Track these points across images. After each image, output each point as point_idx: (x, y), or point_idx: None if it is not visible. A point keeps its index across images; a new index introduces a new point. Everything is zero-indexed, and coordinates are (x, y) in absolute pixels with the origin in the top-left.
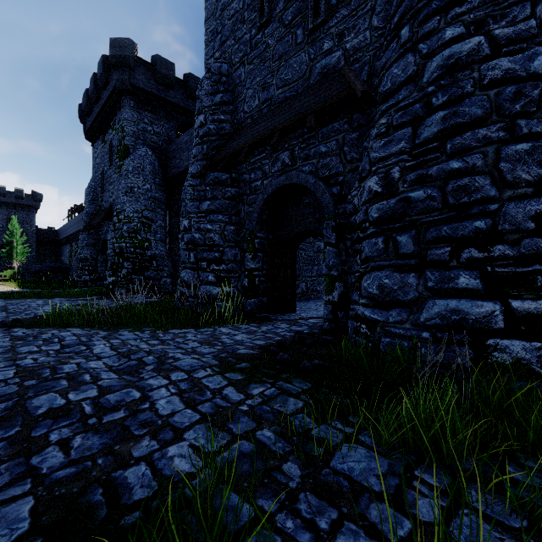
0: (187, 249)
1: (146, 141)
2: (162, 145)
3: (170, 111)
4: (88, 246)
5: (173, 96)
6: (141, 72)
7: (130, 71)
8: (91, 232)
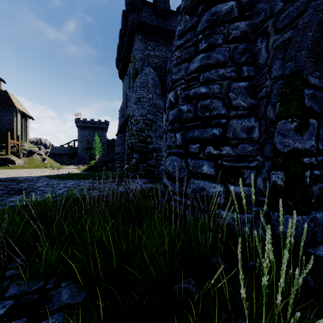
0: (172, 129)
1: (149, 63)
2: (161, 65)
3: (167, 37)
4: (119, 144)
5: (168, 25)
6: (146, 11)
7: (138, 12)
8: (121, 136)
